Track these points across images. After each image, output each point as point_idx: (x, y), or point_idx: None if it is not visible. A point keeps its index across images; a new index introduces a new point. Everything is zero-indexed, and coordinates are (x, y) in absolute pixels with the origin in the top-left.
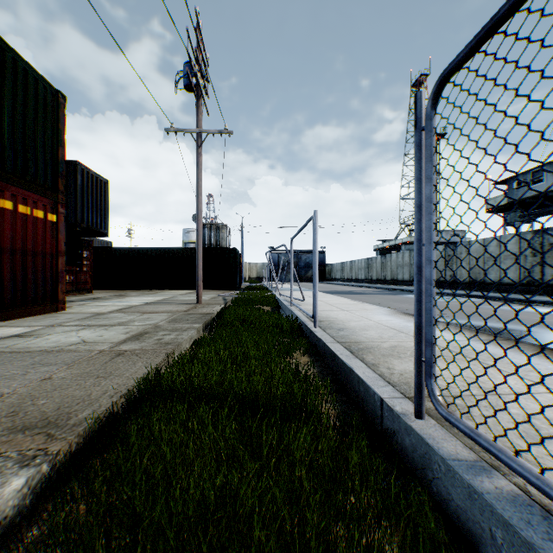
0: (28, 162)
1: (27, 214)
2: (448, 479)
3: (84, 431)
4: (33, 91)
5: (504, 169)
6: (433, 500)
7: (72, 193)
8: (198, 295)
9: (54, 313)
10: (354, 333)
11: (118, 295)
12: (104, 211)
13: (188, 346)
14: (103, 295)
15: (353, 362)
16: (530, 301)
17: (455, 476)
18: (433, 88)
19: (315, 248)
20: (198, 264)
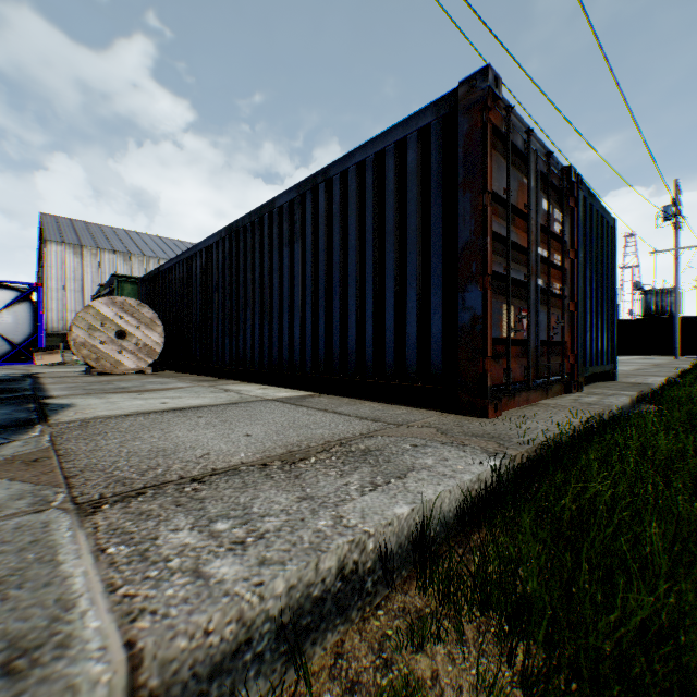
0: None
1: None
2: None
3: (689, 365)
4: None
5: None
6: None
7: None
8: (674, 354)
9: None
10: None
11: None
12: None
13: None
14: None
15: None
16: None
17: None
18: None
19: None
20: (674, 334)
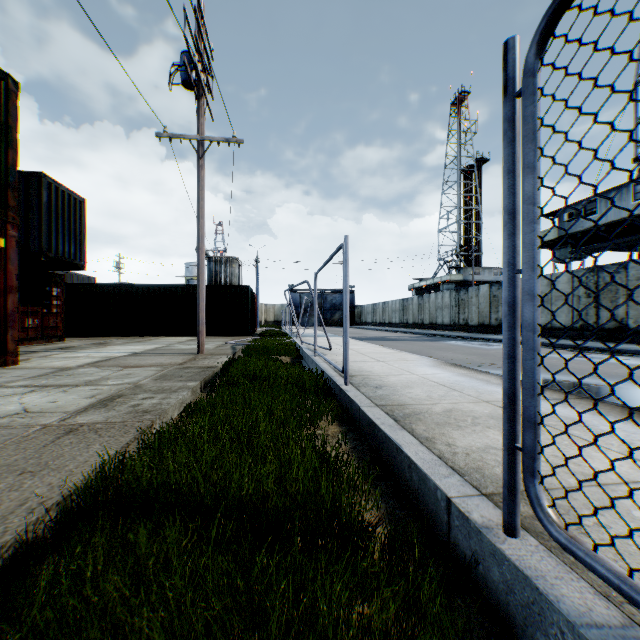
0: None
1: None
2: None
3: None
4: None
5: None
6: None
7: (35, 213)
8: (199, 344)
9: (1, 368)
10: (396, 393)
11: (98, 344)
12: (79, 237)
13: (178, 413)
14: (78, 343)
15: (400, 436)
16: (587, 347)
17: None
18: (539, 24)
19: (346, 284)
20: (199, 305)
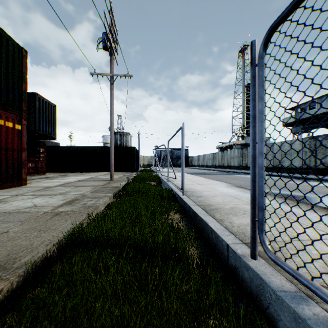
0: (2, 91)
1: (1, 124)
2: (278, 305)
3: (23, 272)
4: (5, 47)
5: (319, 88)
6: (266, 318)
7: (32, 112)
8: (111, 175)
9: (19, 187)
10: (207, 199)
11: (62, 175)
12: (53, 123)
13: (103, 207)
14: (52, 175)
15: (208, 218)
16: (309, 178)
17: (283, 304)
18: (264, 36)
19: (183, 146)
20: (111, 156)
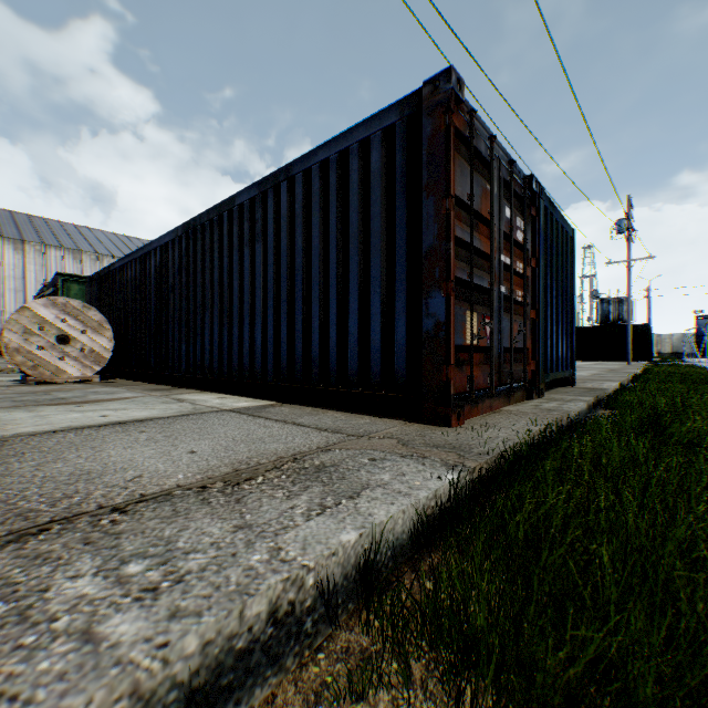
0: None
1: None
2: None
3: (640, 370)
4: None
5: None
6: None
7: None
8: (627, 359)
9: None
10: None
11: None
12: None
13: None
14: None
15: None
16: None
17: None
18: None
19: None
20: (627, 341)
